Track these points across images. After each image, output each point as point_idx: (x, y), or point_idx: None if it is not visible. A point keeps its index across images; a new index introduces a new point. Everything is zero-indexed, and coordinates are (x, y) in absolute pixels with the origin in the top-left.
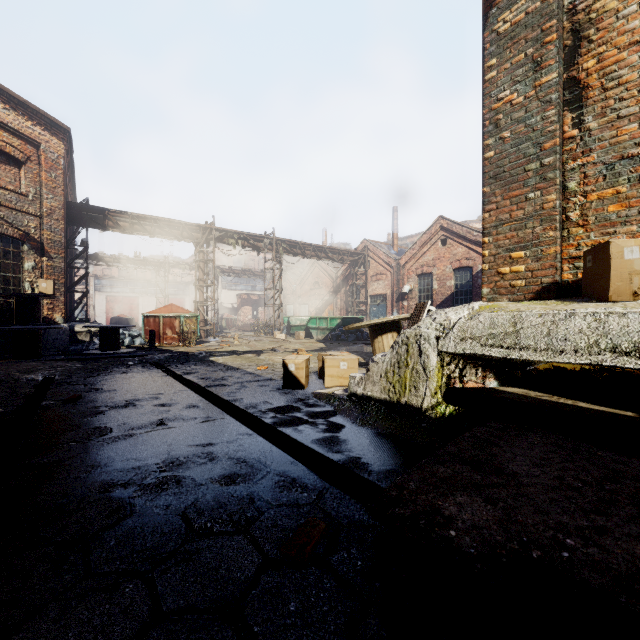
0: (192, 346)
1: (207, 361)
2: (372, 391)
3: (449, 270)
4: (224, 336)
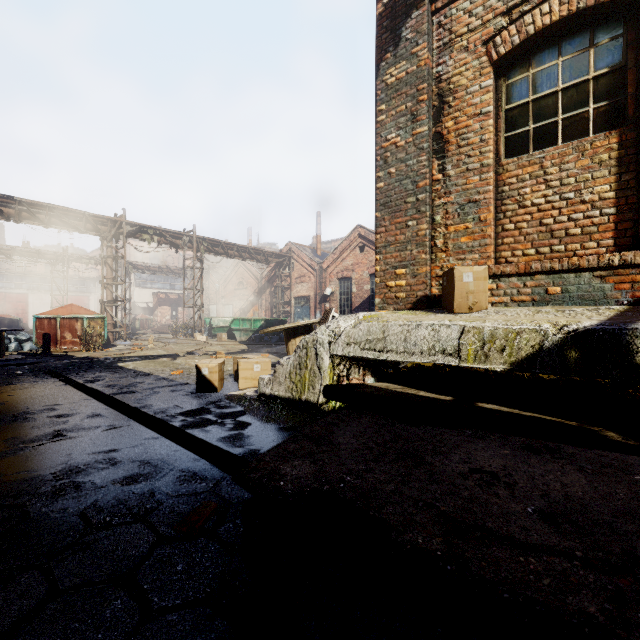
0: (98, 351)
1: (115, 367)
2: (278, 391)
3: (366, 275)
4: (137, 339)
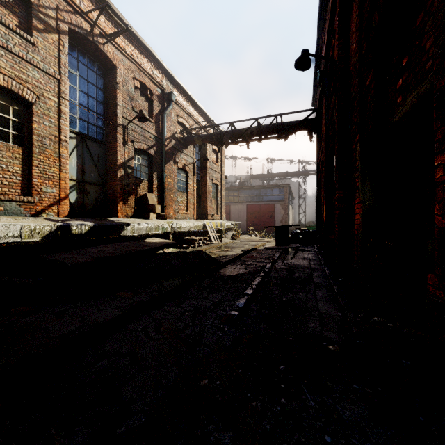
0: None
1: None
2: None
3: None
4: None
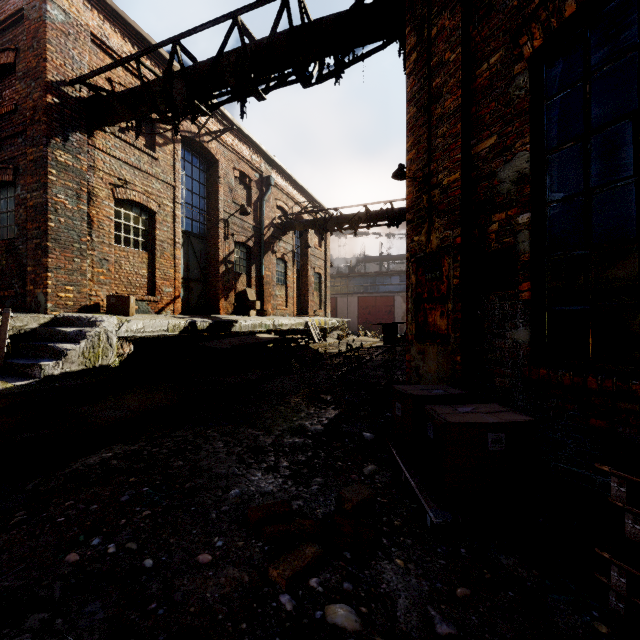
0: None
1: None
2: (71, 368)
3: None
4: None
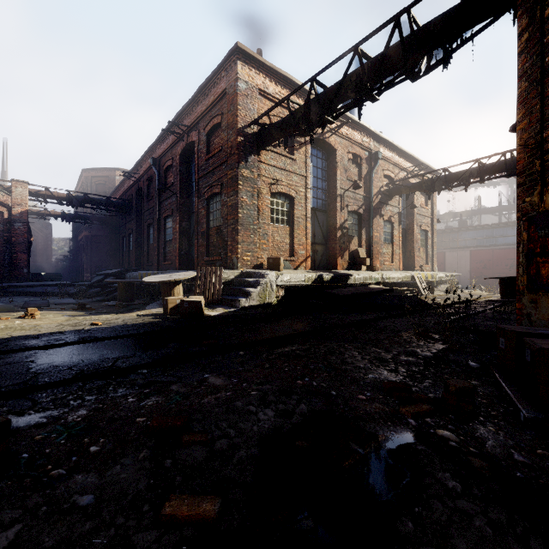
0: None
1: None
2: (253, 303)
3: None
4: None
